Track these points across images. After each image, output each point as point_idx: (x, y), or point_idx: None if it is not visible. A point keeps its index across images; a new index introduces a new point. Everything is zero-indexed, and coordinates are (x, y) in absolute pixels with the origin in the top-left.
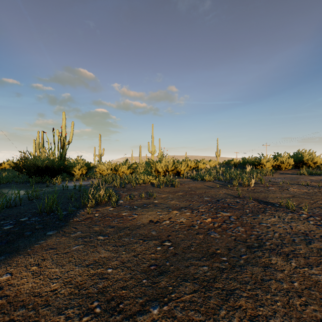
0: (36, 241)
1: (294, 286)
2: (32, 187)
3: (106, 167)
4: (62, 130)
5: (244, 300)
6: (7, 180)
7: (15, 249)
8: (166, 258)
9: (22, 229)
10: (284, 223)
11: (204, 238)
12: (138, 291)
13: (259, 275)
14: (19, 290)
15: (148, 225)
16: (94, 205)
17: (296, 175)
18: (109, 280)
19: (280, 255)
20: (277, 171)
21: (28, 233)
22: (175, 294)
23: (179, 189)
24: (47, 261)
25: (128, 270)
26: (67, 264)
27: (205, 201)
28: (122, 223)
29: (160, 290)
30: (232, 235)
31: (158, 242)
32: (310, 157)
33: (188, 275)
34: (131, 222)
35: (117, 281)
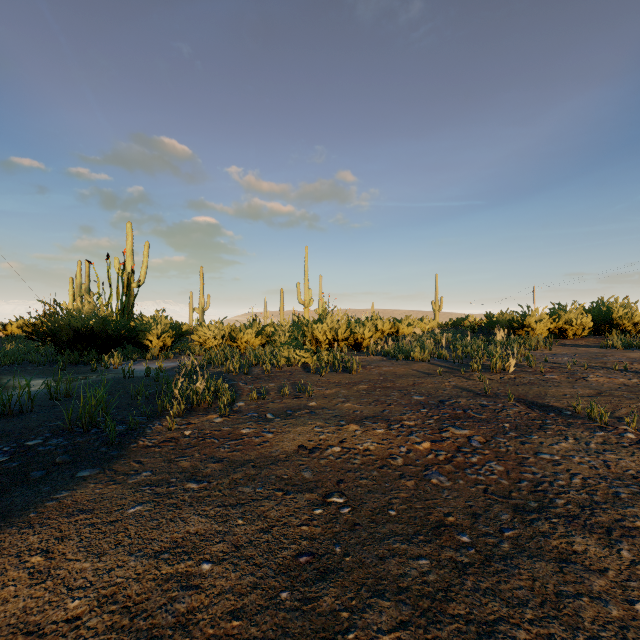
0: (52, 493)
1: (635, 611)
2: (59, 373)
3: (214, 332)
4: (126, 259)
5: None
6: (14, 358)
7: (3, 513)
8: (335, 537)
9: (26, 464)
10: (590, 454)
11: (417, 487)
12: (269, 623)
13: (551, 582)
14: None
15: (296, 456)
16: (184, 410)
17: (599, 348)
18: (204, 594)
19: (593, 531)
20: (559, 340)
21: (37, 474)
22: (357, 631)
23: (361, 378)
24: (67, 544)
25: (248, 566)
26: (110, 552)
27: (414, 403)
28: (240, 451)
29: (320, 619)
30: (478, 481)
31: (316, 497)
32: (627, 312)
33: (386, 580)
34: (258, 450)
35: (223, 595)
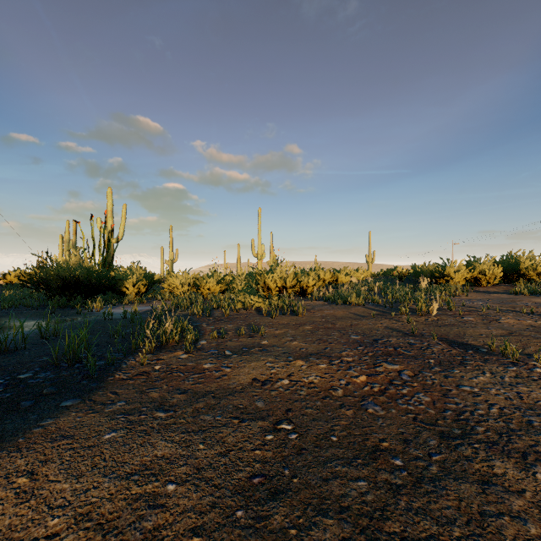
0: (39, 420)
1: None
2: (48, 316)
3: (181, 281)
4: (107, 218)
5: None
6: (12, 303)
7: None
8: (284, 460)
9: (18, 395)
10: (505, 387)
11: (355, 415)
12: (226, 540)
13: (475, 502)
14: None
15: (250, 387)
16: (155, 348)
17: (508, 295)
18: (169, 512)
19: (510, 455)
20: (474, 288)
21: (27, 404)
22: None
23: (306, 320)
24: (49, 466)
25: (208, 487)
26: (87, 474)
27: (352, 342)
28: (202, 383)
29: (271, 536)
30: (408, 411)
31: (268, 424)
32: (532, 263)
33: (329, 500)
34: (218, 382)
35: (185, 513)
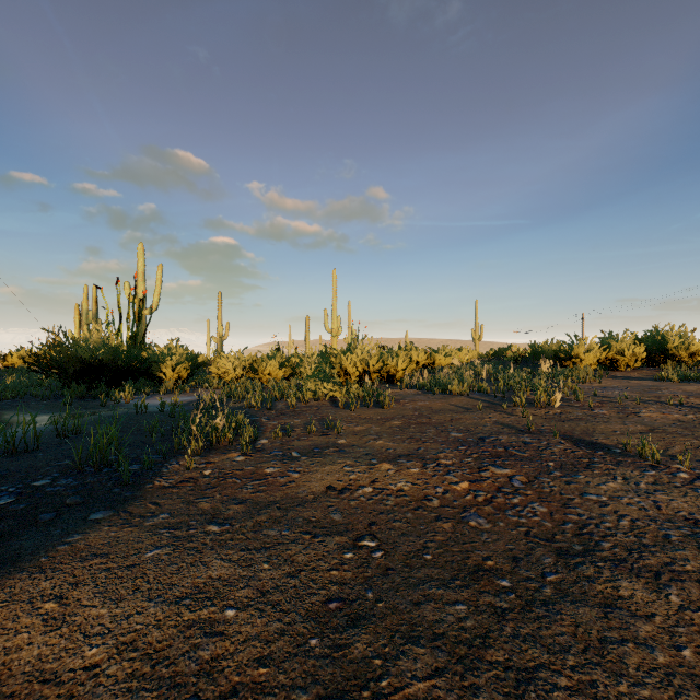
0: (64, 536)
1: (682, 658)
2: (66, 408)
3: (233, 363)
4: (137, 283)
5: (564, 699)
6: (16, 392)
7: (11, 557)
8: (367, 582)
9: (34, 506)
10: (639, 495)
11: (454, 529)
12: (298, 670)
13: (595, 628)
14: (8, 665)
15: (324, 497)
16: (202, 448)
17: (653, 381)
18: (229, 641)
19: (640, 575)
20: (609, 372)
21: (47, 517)
22: (390, 678)
23: (394, 414)
24: (81, 589)
25: (275, 612)
26: (129, 597)
27: (452, 441)
28: (264, 492)
29: (351, 666)
30: (519, 524)
31: (346, 540)
32: (683, 341)
33: (421, 626)
34: (284, 490)
35: (248, 642)
